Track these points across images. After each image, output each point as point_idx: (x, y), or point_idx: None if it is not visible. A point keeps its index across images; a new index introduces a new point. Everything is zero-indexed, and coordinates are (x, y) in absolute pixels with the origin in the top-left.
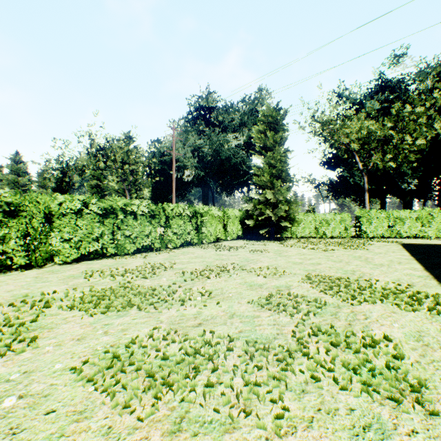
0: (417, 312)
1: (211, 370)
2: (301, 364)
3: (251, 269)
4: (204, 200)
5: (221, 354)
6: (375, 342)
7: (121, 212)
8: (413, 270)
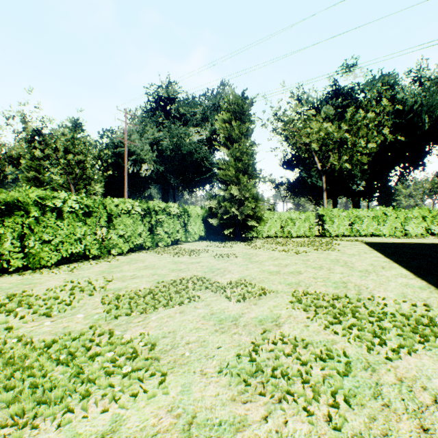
0: None
1: None
2: None
3: (218, 286)
4: (165, 198)
5: None
6: None
7: (36, 208)
8: (405, 278)
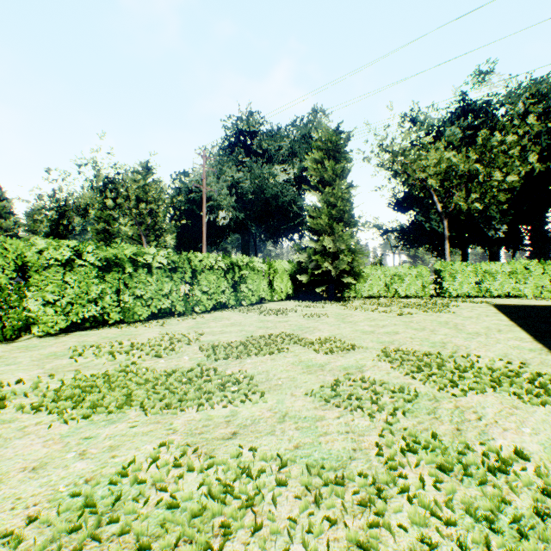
0: (547, 406)
1: (250, 529)
2: (399, 511)
3: (306, 342)
4: (245, 250)
5: (267, 493)
6: (505, 462)
7: (130, 264)
8: (519, 341)
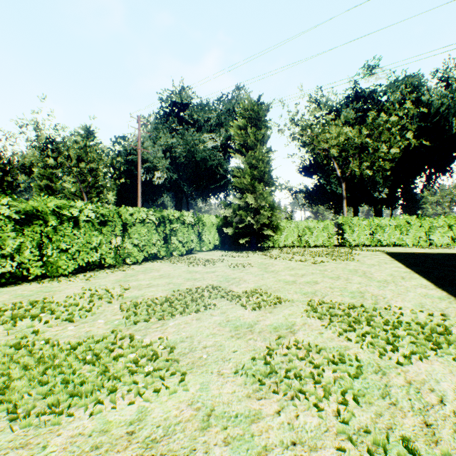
0: None
1: None
2: None
3: (233, 295)
4: (178, 206)
5: None
6: None
7: (54, 217)
8: (425, 288)
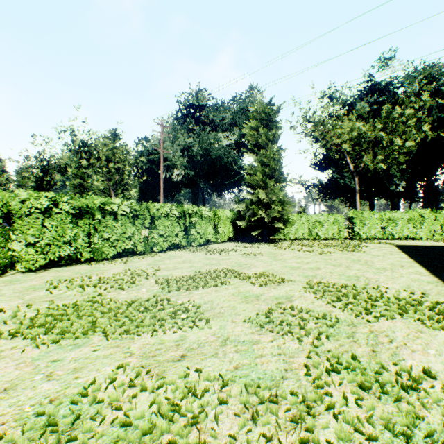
0: None
1: None
2: (326, 427)
3: (245, 276)
4: (194, 201)
5: (210, 411)
6: (416, 381)
7: (99, 212)
8: (419, 275)
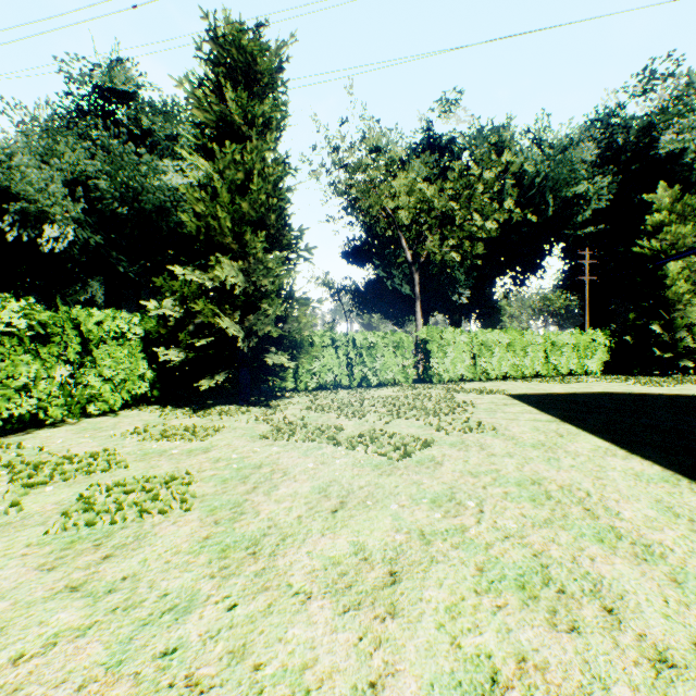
0: None
1: None
2: None
3: None
4: (112, 304)
5: None
6: None
7: None
8: None
